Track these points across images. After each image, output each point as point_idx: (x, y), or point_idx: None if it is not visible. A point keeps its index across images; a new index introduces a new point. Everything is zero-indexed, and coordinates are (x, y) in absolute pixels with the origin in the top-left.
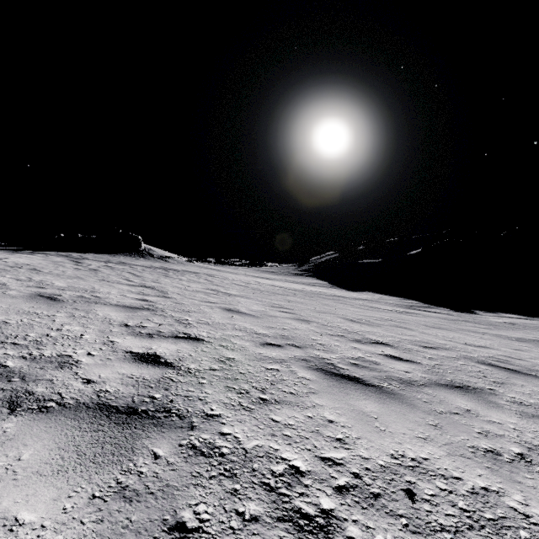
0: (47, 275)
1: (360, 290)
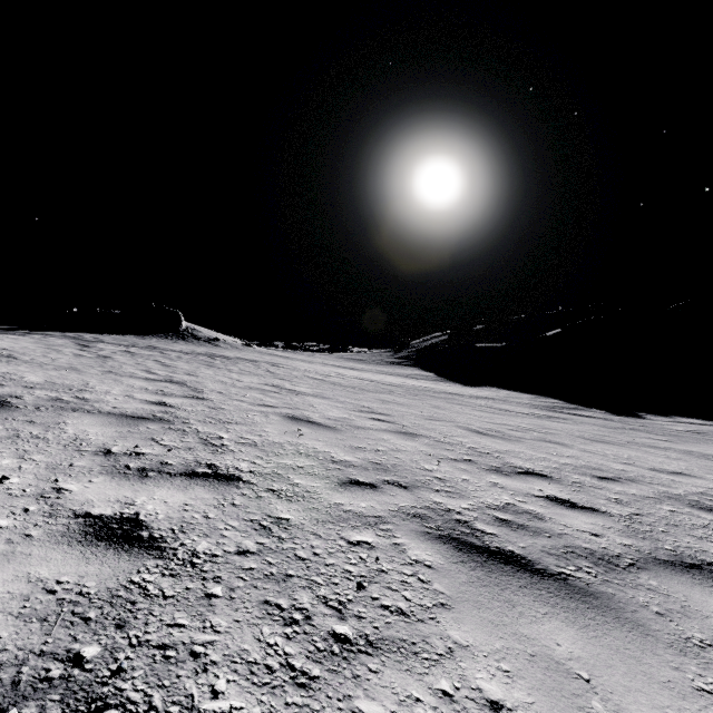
0: (22, 365)
1: (479, 384)
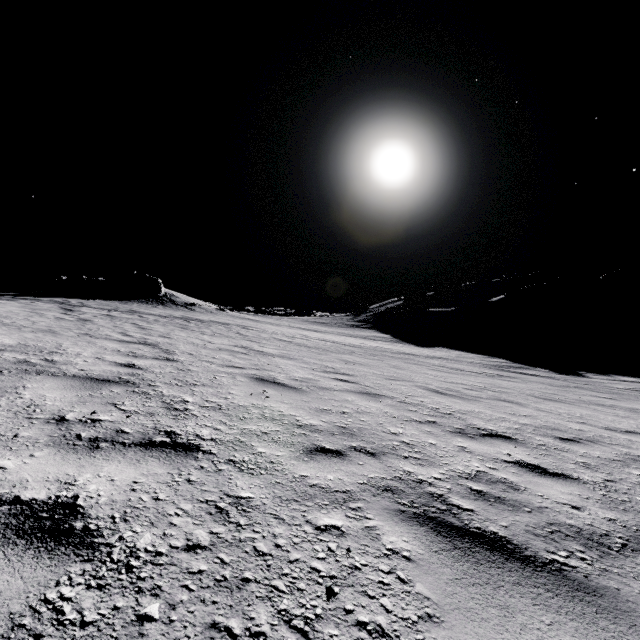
0: (0, 328)
1: (431, 345)
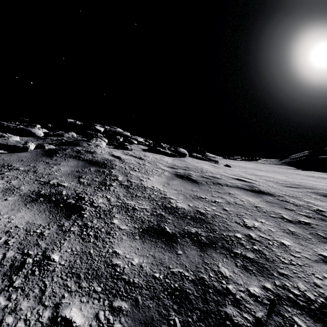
0: None
1: (309, 170)
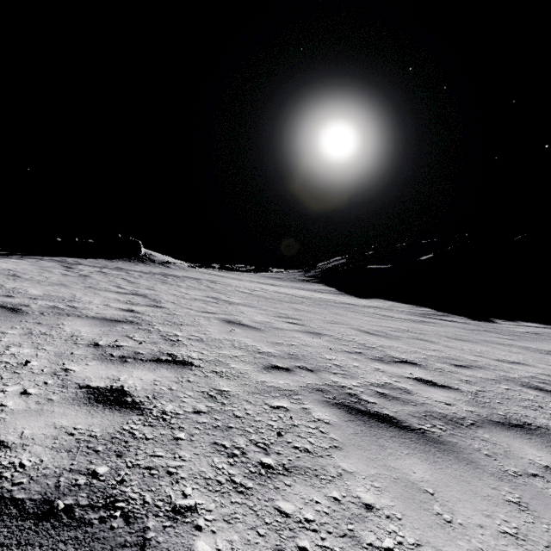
0: (25, 282)
1: (369, 297)
